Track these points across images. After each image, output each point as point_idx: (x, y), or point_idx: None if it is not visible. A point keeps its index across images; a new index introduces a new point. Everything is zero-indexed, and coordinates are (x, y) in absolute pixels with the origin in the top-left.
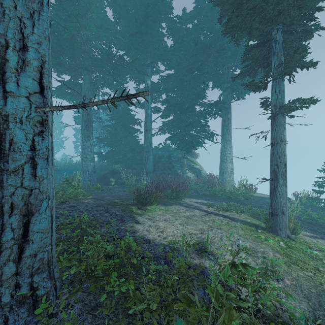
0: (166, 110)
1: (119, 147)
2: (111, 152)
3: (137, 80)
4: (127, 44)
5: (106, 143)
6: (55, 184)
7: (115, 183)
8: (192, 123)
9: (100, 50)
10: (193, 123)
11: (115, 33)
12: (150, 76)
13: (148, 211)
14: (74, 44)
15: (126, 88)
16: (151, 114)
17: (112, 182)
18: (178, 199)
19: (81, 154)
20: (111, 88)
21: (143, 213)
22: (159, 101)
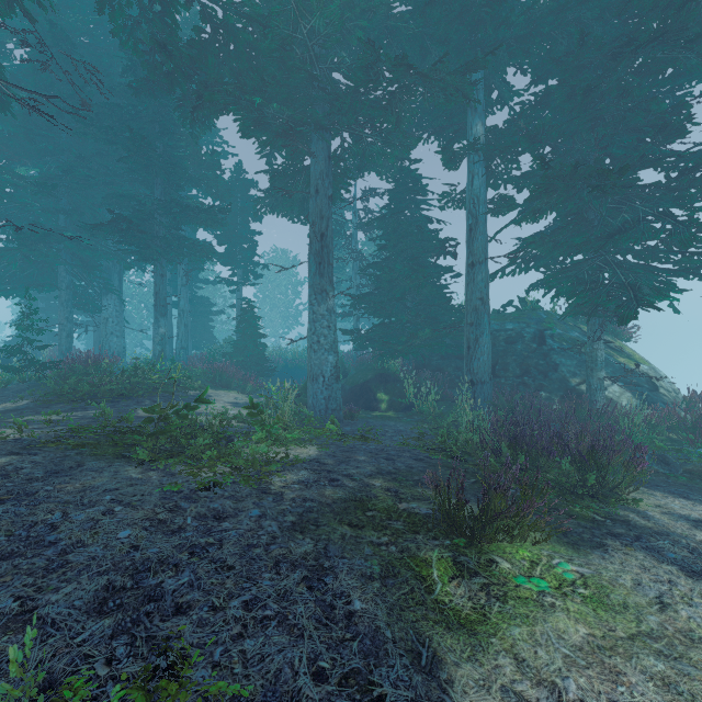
0: (534, 198)
1: (398, 314)
2: (381, 327)
3: (446, 137)
4: (418, 42)
5: (369, 307)
6: (220, 417)
7: (388, 405)
8: (630, 224)
9: (348, 68)
10: (635, 224)
11: (386, 18)
12: (483, 114)
13: (506, 605)
14: (287, 65)
15: (417, 161)
16: (484, 217)
17: (382, 402)
18: (610, 501)
19: (308, 334)
20: (381, 171)
21: (484, 618)
22: (509, 178)
